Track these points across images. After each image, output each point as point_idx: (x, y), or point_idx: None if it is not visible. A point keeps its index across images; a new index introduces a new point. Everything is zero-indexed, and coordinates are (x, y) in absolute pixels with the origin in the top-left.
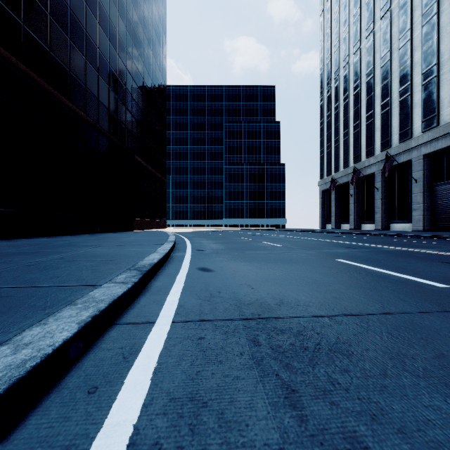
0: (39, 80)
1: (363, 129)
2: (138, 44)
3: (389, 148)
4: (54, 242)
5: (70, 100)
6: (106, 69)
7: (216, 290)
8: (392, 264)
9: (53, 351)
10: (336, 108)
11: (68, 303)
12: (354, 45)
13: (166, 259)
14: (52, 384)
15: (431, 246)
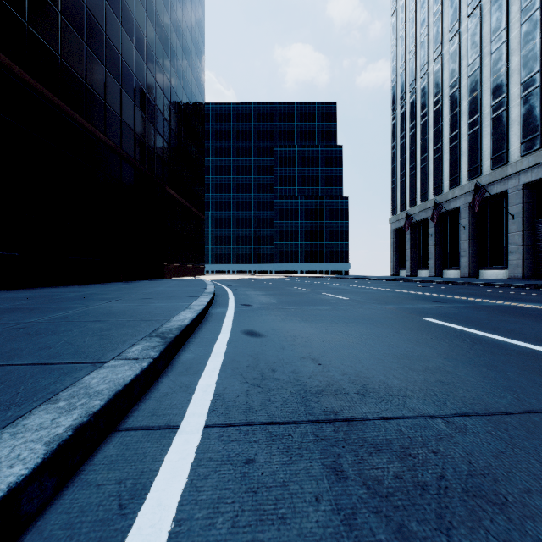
0: (47, 94)
1: (446, 153)
2: (170, 52)
3: (478, 176)
4: (63, 293)
5: (86, 118)
6: (131, 81)
7: (269, 366)
8: (502, 325)
9: None
10: (412, 128)
11: (48, 397)
12: (434, 50)
13: (202, 317)
14: None
15: (541, 299)
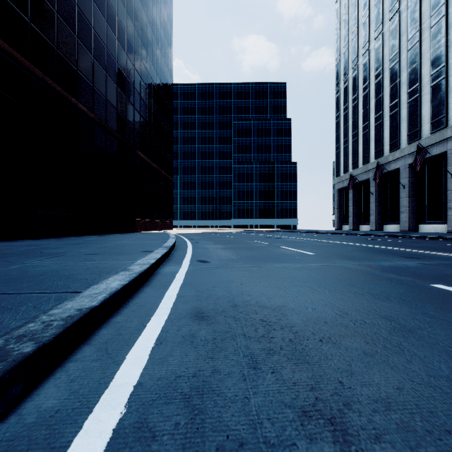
0: (15, 54)
1: (387, 120)
2: (140, 31)
3: (418, 139)
4: (16, 247)
5: (58, 82)
6: (103, 52)
7: None
8: None
9: None
10: (354, 100)
11: None
12: (375, 29)
13: (141, 282)
14: None
15: None
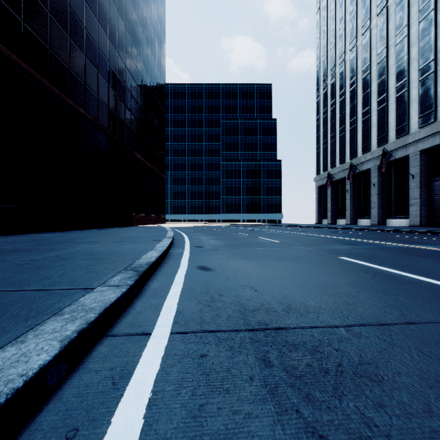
0: (39, 77)
1: (360, 125)
2: (137, 42)
3: (385, 143)
4: (53, 238)
5: (70, 97)
6: (106, 66)
7: (217, 292)
8: (398, 262)
9: (25, 384)
10: (332, 105)
11: (55, 312)
12: (350, 42)
13: (165, 256)
14: (22, 424)
15: (433, 242)
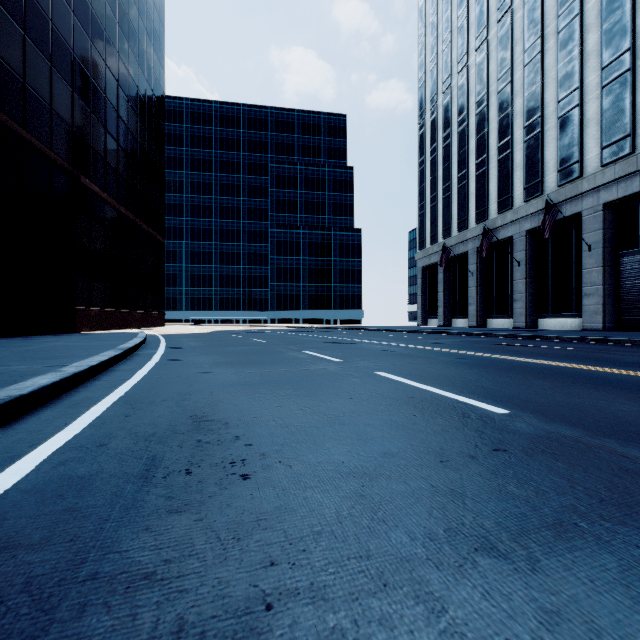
0: None
1: (493, 167)
2: None
3: (539, 195)
4: None
5: None
6: None
7: None
8: None
9: None
10: (446, 138)
11: None
12: (476, 35)
13: None
14: None
15: None
